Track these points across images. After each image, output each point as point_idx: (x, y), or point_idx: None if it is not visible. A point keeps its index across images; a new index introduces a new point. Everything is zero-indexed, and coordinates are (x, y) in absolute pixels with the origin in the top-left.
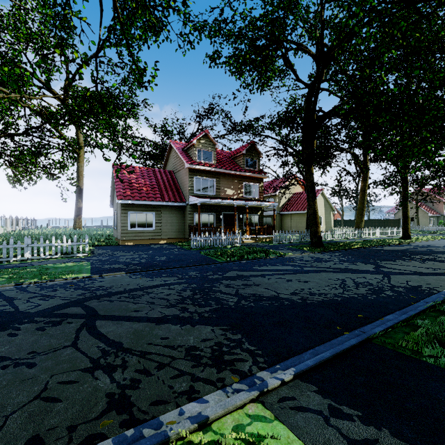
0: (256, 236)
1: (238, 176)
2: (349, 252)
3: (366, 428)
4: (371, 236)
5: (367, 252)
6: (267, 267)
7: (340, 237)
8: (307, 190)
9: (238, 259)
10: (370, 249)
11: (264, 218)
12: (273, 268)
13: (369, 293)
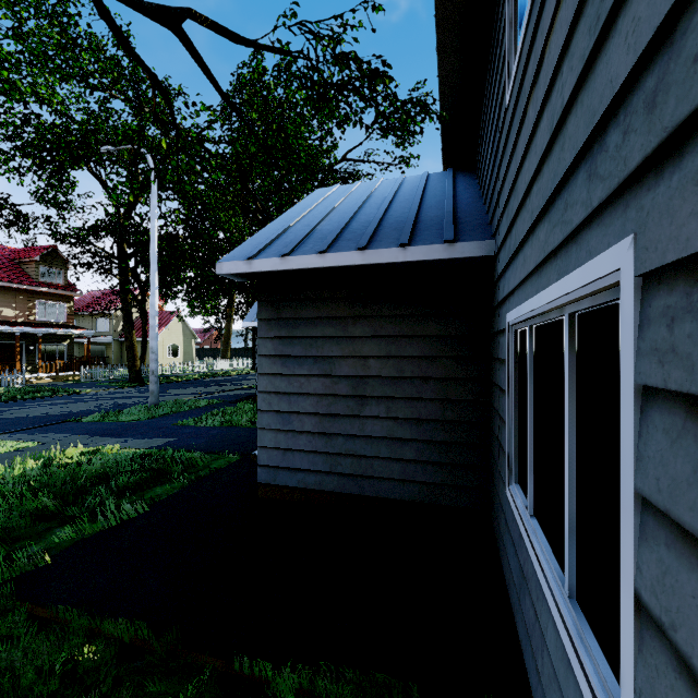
0: (58, 373)
1: (27, 291)
2: (164, 384)
3: (21, 435)
4: (226, 367)
5: (183, 383)
6: (41, 403)
7: (184, 370)
8: (124, 321)
9: (6, 400)
10: (193, 381)
11: (98, 346)
12: (48, 402)
13: (112, 407)
